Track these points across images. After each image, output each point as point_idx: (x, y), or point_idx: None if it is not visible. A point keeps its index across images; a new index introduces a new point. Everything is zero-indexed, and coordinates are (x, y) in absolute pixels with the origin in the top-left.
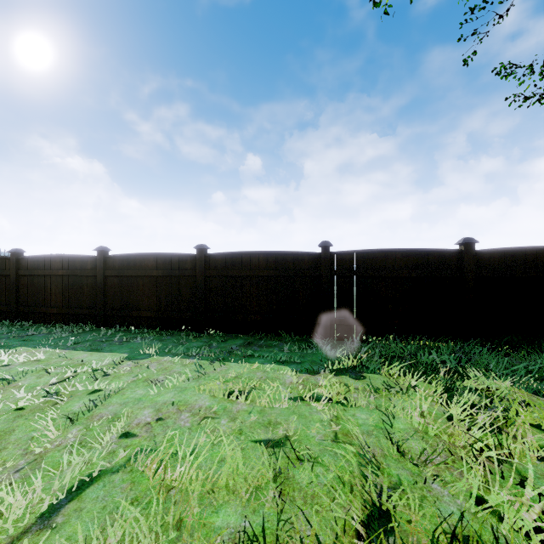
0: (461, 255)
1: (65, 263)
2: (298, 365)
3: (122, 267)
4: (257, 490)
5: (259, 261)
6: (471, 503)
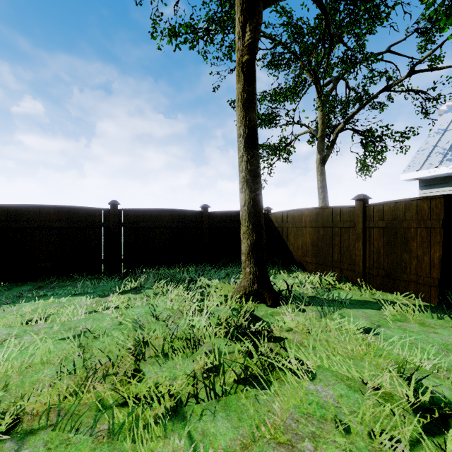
0: (202, 214)
1: None
2: (92, 294)
3: None
4: (66, 358)
5: (50, 214)
6: (185, 326)
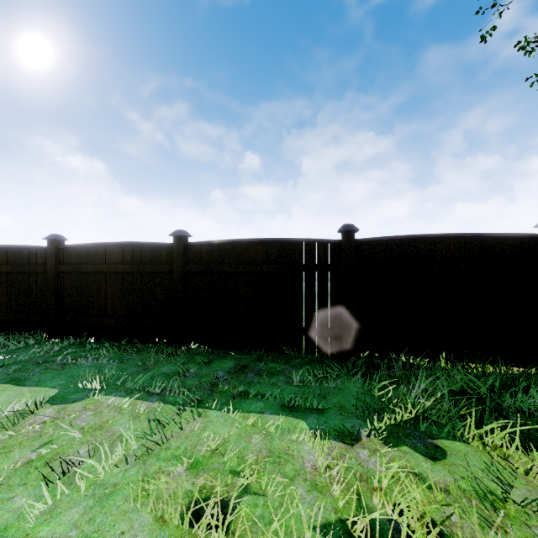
0: None
1: (11, 255)
2: (320, 418)
3: (80, 261)
4: None
5: (257, 252)
6: None
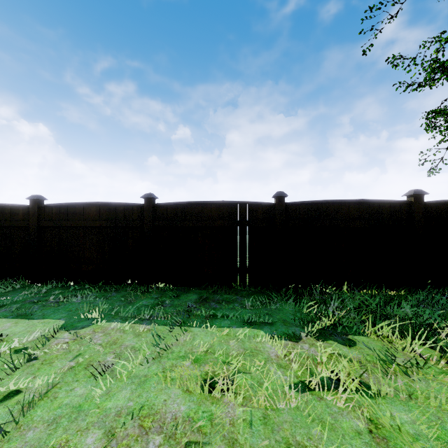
0: (411, 206)
1: None
2: (272, 328)
3: (60, 217)
4: None
5: (211, 211)
6: None
